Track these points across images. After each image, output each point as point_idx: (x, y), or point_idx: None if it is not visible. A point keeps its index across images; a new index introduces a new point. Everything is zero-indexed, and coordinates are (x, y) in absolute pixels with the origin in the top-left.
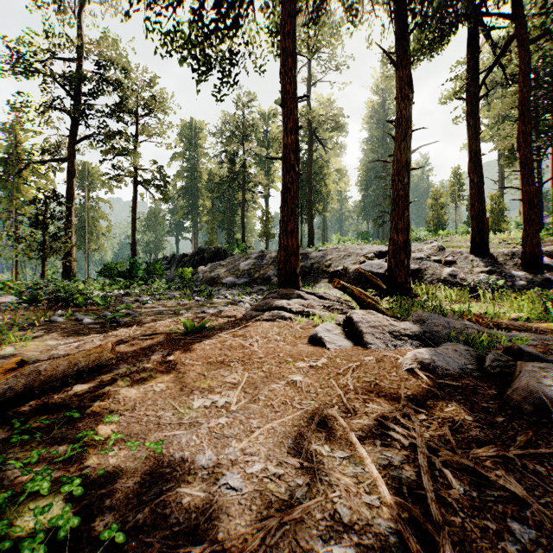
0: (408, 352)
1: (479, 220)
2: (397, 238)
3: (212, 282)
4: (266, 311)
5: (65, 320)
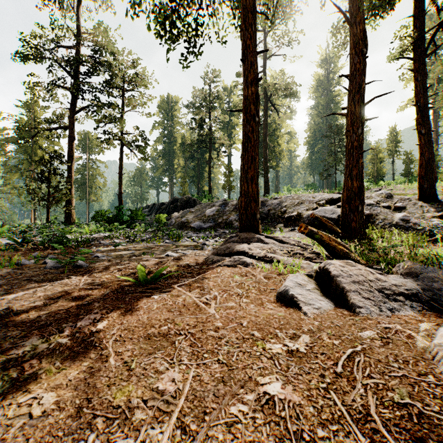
0: (420, 324)
1: (427, 169)
2: (352, 185)
3: (183, 226)
4: (227, 255)
5: (33, 263)
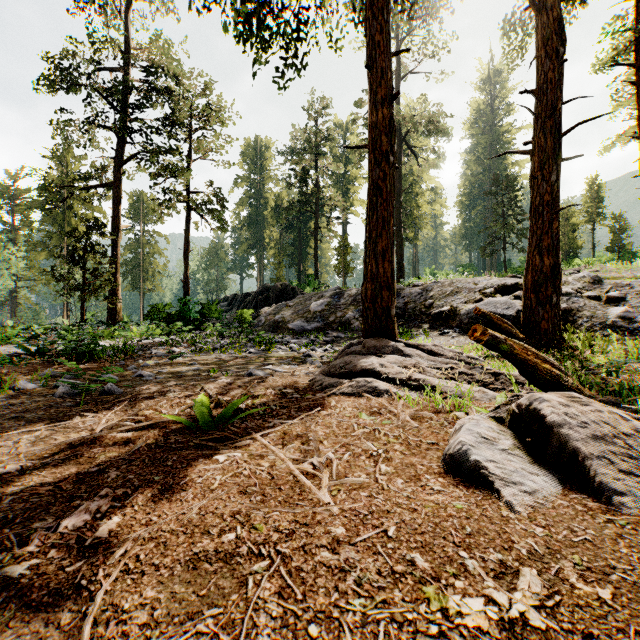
0: None
1: None
2: (541, 263)
3: (276, 328)
4: (346, 376)
5: (38, 387)
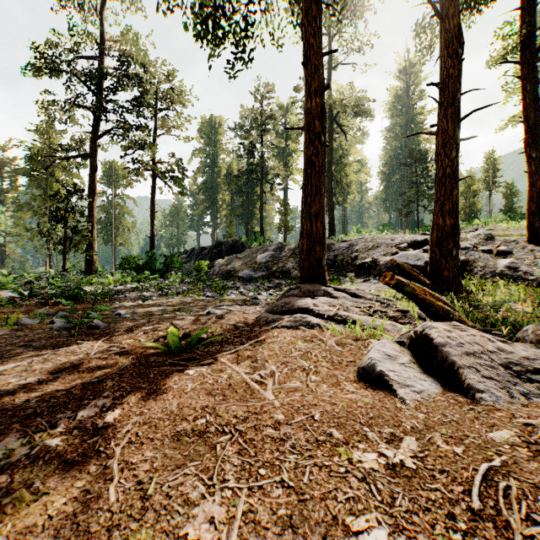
0: None
1: (538, 203)
2: (444, 223)
3: (228, 276)
4: (286, 313)
5: (36, 323)
